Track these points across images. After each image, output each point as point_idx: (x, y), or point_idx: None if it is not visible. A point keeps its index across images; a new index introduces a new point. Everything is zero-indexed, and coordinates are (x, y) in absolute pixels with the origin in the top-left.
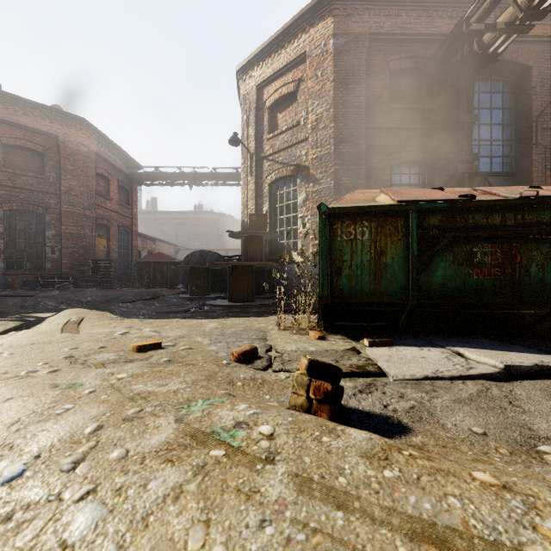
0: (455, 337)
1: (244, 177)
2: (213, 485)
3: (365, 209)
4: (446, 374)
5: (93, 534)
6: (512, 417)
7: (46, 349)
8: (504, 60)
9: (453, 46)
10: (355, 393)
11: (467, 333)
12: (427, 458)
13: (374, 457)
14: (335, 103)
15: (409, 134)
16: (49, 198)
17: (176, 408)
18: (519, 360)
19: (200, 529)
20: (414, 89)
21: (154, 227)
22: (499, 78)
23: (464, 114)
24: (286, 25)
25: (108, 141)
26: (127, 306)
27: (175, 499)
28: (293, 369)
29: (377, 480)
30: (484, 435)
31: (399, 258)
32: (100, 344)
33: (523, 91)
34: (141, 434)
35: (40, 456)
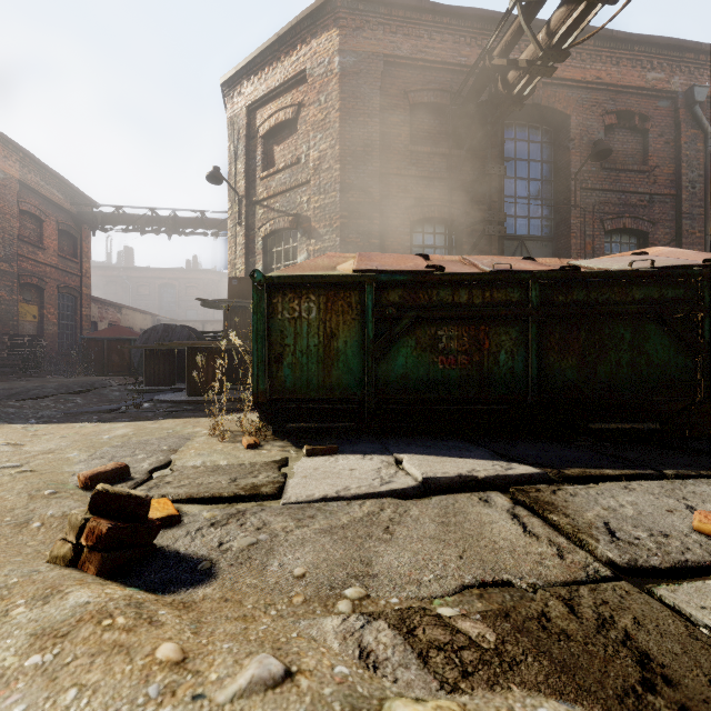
0: (425, 440)
1: (231, 227)
2: None
3: (311, 279)
4: (351, 492)
5: None
6: (367, 548)
7: None
8: (541, 105)
9: (478, 82)
10: (204, 526)
11: (444, 433)
12: (129, 627)
13: (53, 634)
14: (341, 139)
15: (433, 185)
16: None
17: None
18: (449, 469)
19: None
20: (440, 129)
21: (127, 289)
22: (538, 126)
23: (491, 165)
24: (281, 31)
25: (41, 165)
26: (21, 406)
27: None
28: (154, 496)
29: (7, 672)
30: (301, 577)
31: (354, 343)
32: None
33: (563, 143)
34: None
35: None
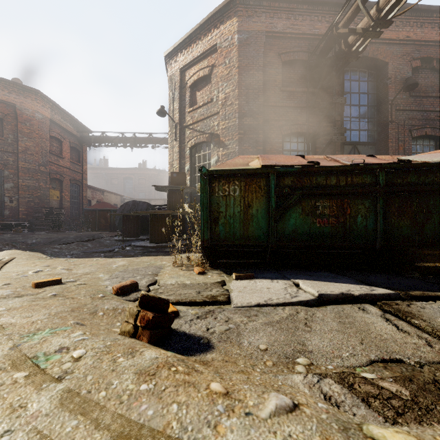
0: (306, 271)
1: (170, 142)
2: None
3: (236, 172)
4: (274, 301)
5: None
6: (298, 335)
7: None
8: (368, 57)
9: (327, 45)
10: (193, 318)
11: (317, 268)
12: (187, 372)
13: (146, 373)
14: (239, 85)
15: (296, 111)
16: (7, 156)
17: (22, 336)
18: (333, 289)
19: None
20: (301, 76)
21: (105, 181)
22: (365, 70)
23: (336, 97)
24: (202, 21)
25: (61, 110)
26: (60, 248)
27: None
28: None
29: (132, 393)
30: (265, 350)
31: (262, 210)
32: (7, 282)
33: (382, 81)
34: None
35: None
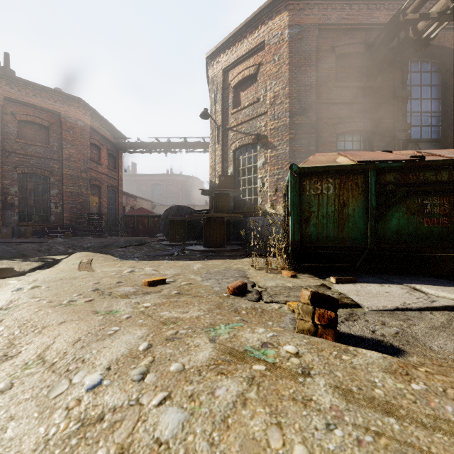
0: (406, 276)
1: (212, 145)
2: (268, 394)
3: (330, 168)
4: (414, 305)
5: (181, 433)
6: None
7: (74, 283)
8: (433, 45)
9: (390, 33)
10: (342, 320)
11: (416, 273)
12: (442, 374)
13: (396, 373)
14: (290, 83)
15: (352, 108)
16: (53, 163)
17: (205, 331)
18: None
19: (274, 431)
20: (356, 70)
21: (134, 187)
22: (428, 60)
23: (400, 90)
24: (248, 19)
25: (100, 117)
26: (123, 251)
27: (242, 405)
28: (281, 301)
29: (408, 392)
30: None
31: (359, 209)
32: (116, 280)
33: (449, 70)
34: (186, 351)
35: (110, 368)
